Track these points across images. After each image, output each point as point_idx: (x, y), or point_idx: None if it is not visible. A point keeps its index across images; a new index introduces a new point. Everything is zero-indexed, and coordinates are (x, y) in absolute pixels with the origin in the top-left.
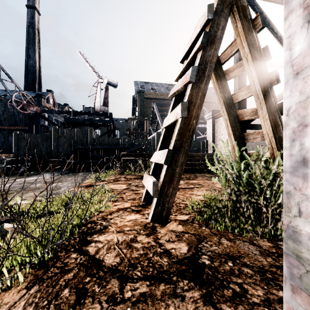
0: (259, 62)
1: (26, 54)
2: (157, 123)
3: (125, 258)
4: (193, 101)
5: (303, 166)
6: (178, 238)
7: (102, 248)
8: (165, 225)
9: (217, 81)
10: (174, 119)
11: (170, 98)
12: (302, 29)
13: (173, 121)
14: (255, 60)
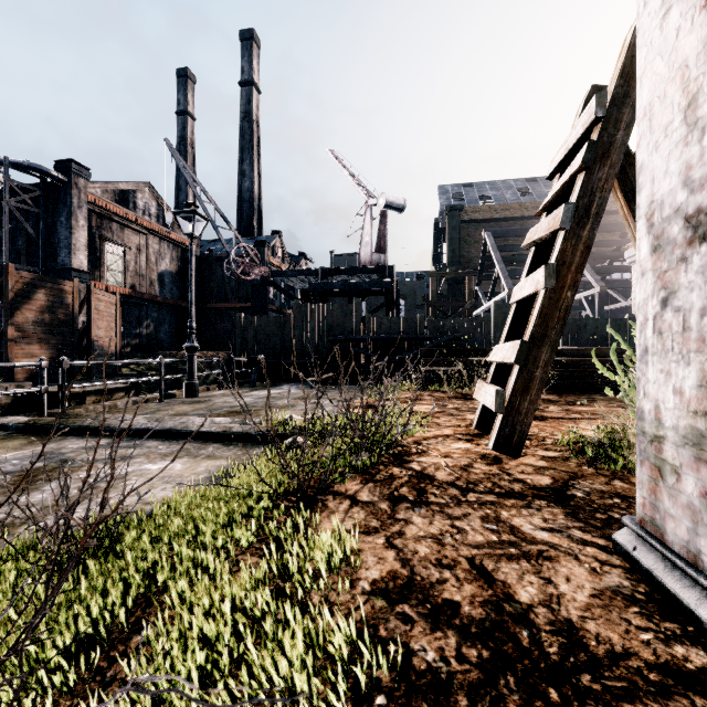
0: None
1: (239, 170)
2: (494, 279)
3: (462, 478)
4: (566, 261)
5: (646, 354)
6: (538, 471)
7: (428, 467)
8: (516, 459)
9: (628, 205)
10: (532, 290)
11: (525, 247)
12: (645, 238)
13: (531, 294)
14: None
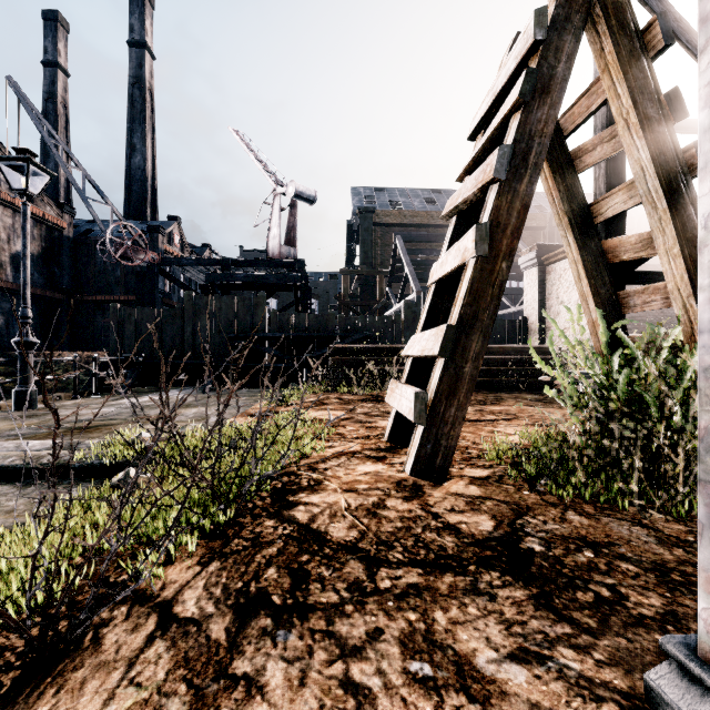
0: (657, 126)
1: (128, 143)
2: (404, 281)
3: (369, 532)
4: (500, 222)
5: None
6: (472, 506)
7: (320, 515)
8: (441, 485)
9: (553, 176)
10: (457, 262)
11: (445, 218)
12: None
13: (456, 267)
14: (648, 122)
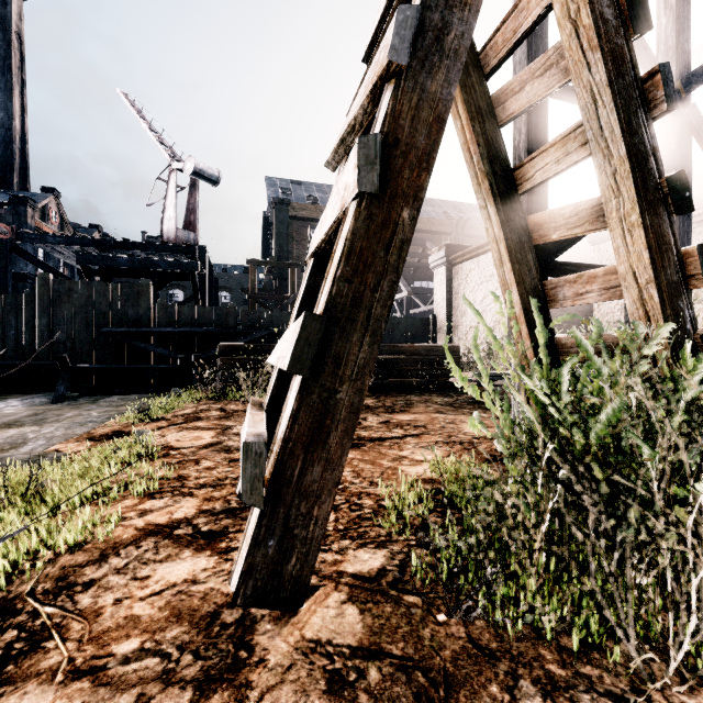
0: (614, 35)
1: None
2: None
3: None
4: (400, 140)
5: None
6: (339, 696)
7: None
8: (294, 613)
9: (472, 124)
10: (335, 213)
11: (331, 165)
12: None
13: (334, 223)
14: (605, 26)
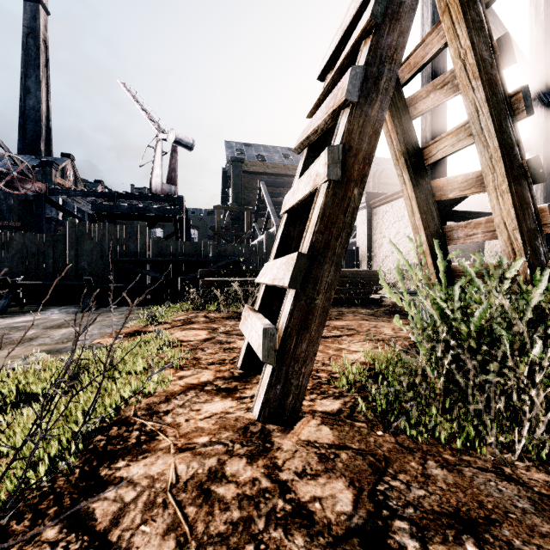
0: (490, 68)
1: (22, 85)
2: (266, 217)
3: (191, 541)
4: (352, 146)
5: None
6: (326, 463)
7: (132, 505)
8: (291, 428)
9: (392, 119)
10: (308, 189)
11: (297, 150)
12: None
13: (307, 194)
14: (483, 64)
